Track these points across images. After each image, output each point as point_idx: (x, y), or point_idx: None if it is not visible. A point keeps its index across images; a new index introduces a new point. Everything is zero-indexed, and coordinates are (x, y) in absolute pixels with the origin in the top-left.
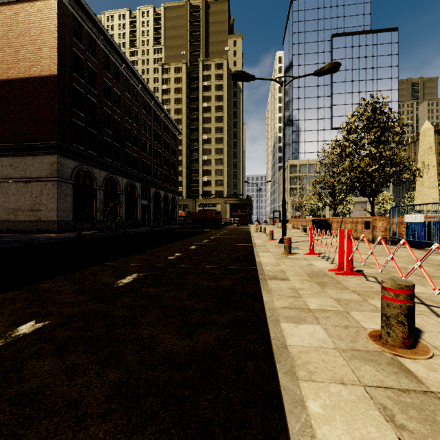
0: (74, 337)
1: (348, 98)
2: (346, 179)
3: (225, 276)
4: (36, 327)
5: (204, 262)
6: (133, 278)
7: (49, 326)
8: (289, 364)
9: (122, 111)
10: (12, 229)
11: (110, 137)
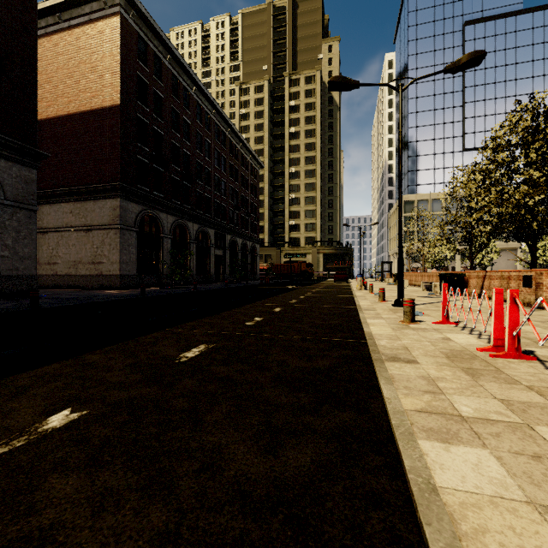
0: (114, 439)
1: (488, 107)
2: (490, 216)
3: (322, 352)
4: (69, 419)
5: (292, 330)
6: (200, 350)
7: (86, 418)
8: (448, 529)
9: (193, 142)
10: (73, 285)
11: (178, 175)
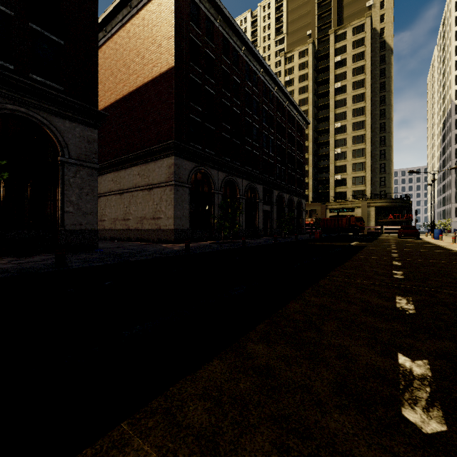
0: None
1: None
2: None
3: None
4: None
5: None
6: None
7: None
8: None
9: (242, 101)
10: (140, 238)
11: (228, 133)
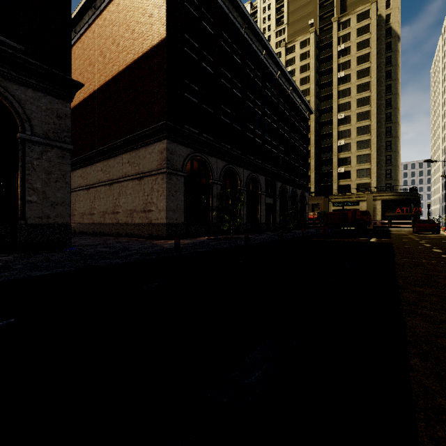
0: None
1: None
2: None
3: None
4: None
5: None
6: None
7: None
8: None
9: (243, 84)
10: (129, 233)
11: (228, 118)
